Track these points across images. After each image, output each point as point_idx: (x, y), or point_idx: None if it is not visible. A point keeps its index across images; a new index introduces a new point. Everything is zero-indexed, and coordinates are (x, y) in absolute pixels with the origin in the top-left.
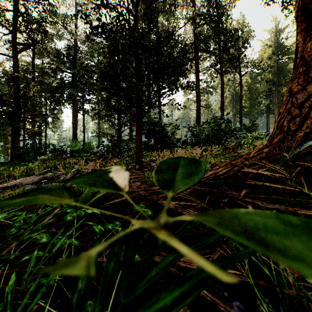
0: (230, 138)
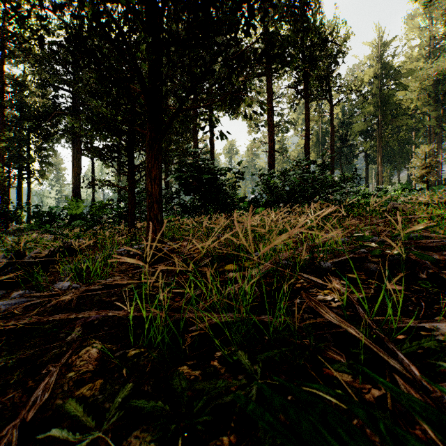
0: (334, 194)
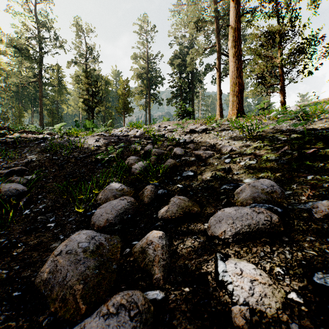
0: None
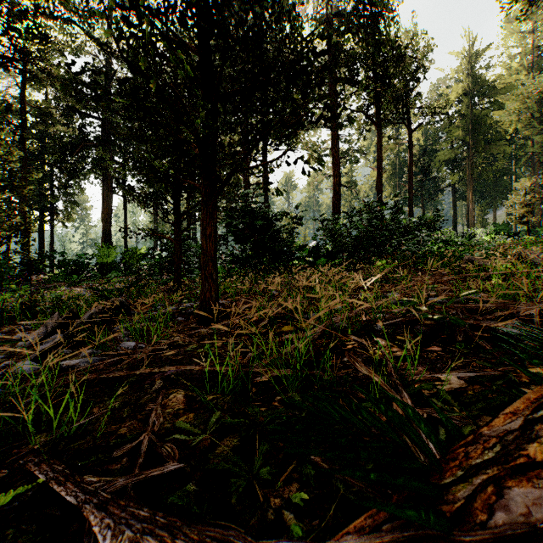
0: (405, 244)
